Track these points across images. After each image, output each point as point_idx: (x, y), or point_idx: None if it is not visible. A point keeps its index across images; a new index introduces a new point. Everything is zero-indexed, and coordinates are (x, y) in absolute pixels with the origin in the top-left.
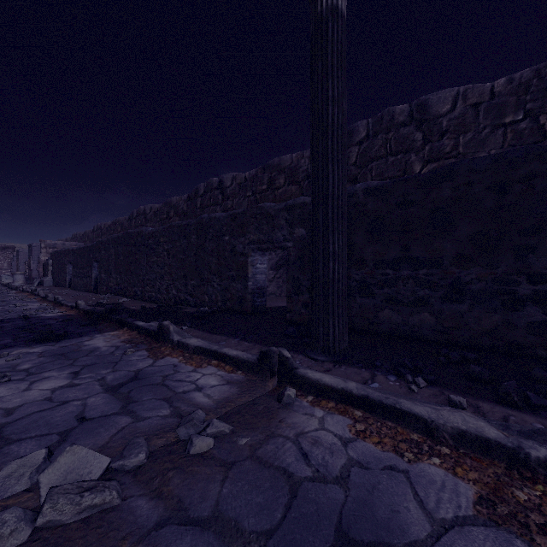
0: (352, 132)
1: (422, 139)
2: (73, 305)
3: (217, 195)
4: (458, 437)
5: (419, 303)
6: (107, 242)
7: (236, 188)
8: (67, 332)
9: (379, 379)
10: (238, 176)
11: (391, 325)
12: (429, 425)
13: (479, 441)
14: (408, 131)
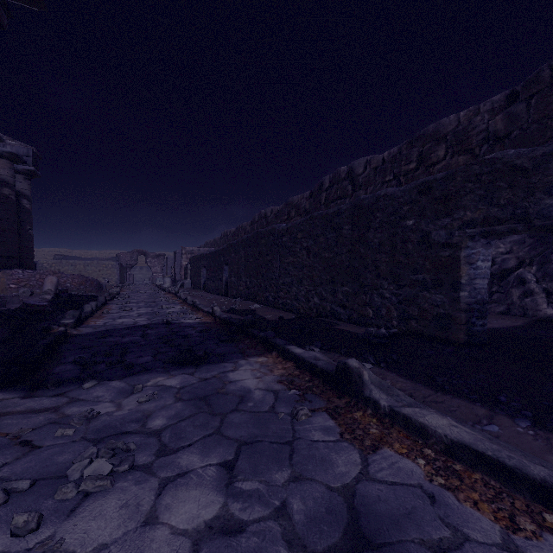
0: None
1: None
2: (209, 311)
3: (346, 186)
4: None
5: None
6: (236, 244)
7: (370, 174)
8: (206, 353)
9: None
10: (372, 159)
11: None
12: None
13: None
14: None
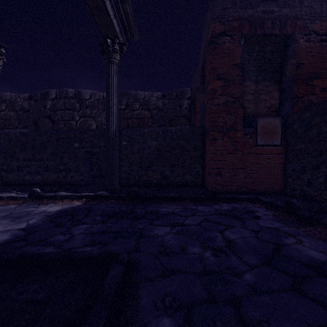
0: (48, 93)
1: (79, 107)
2: None
3: None
4: (7, 197)
5: (37, 173)
6: None
7: None
8: None
9: (3, 193)
10: None
11: (28, 181)
12: (2, 197)
13: (11, 197)
14: (74, 101)
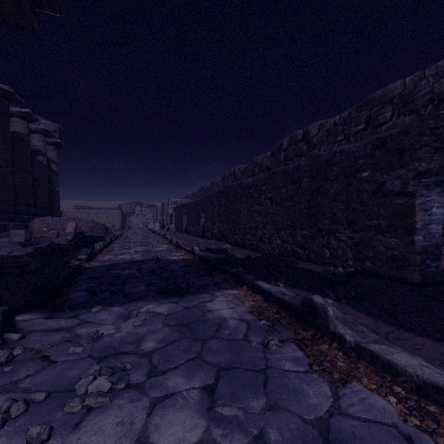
0: None
1: None
2: (189, 250)
3: (301, 146)
4: None
5: None
6: (211, 196)
7: (323, 135)
8: (188, 285)
9: None
10: (325, 123)
11: None
12: None
13: None
14: None
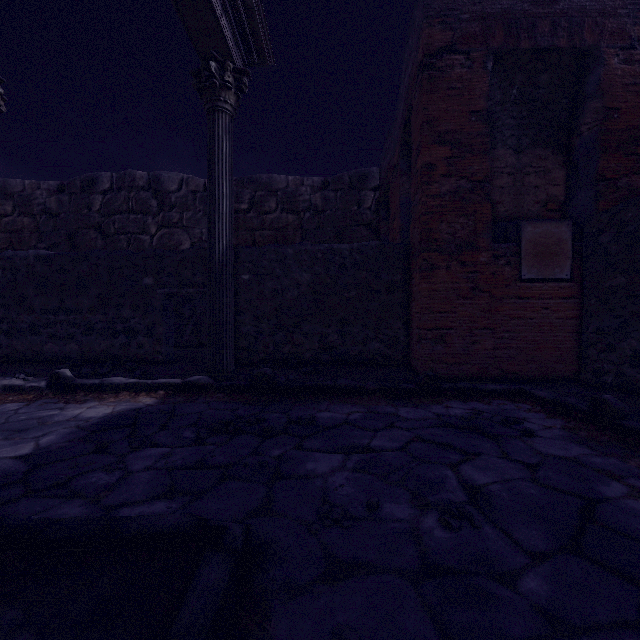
0: (96, 179)
1: (157, 207)
2: None
3: None
4: (4, 388)
5: (70, 338)
6: None
7: None
8: None
9: None
10: None
11: (52, 354)
12: None
13: (12, 387)
14: (147, 196)
